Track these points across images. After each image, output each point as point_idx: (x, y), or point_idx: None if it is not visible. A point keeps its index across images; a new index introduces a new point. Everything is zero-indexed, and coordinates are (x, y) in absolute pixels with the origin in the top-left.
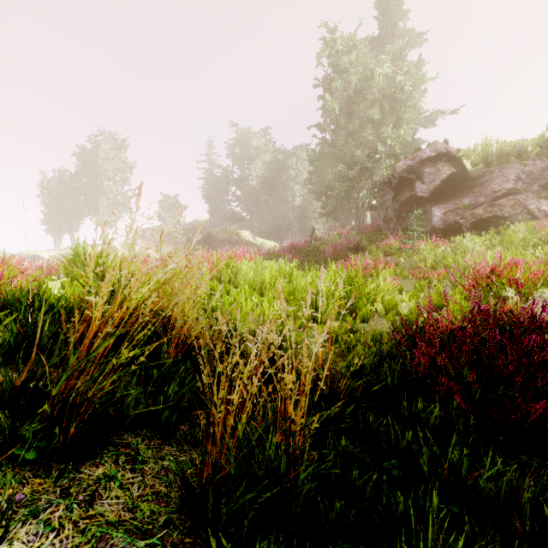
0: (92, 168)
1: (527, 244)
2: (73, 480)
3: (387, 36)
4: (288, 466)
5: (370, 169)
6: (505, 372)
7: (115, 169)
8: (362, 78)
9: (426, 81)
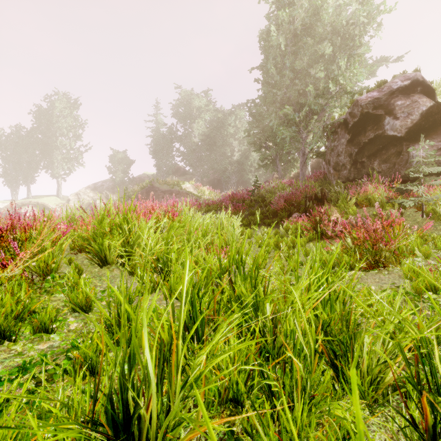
0: (47, 125)
1: None
2: None
3: None
4: None
5: (317, 113)
6: None
7: (68, 126)
8: (309, 13)
9: (385, 10)
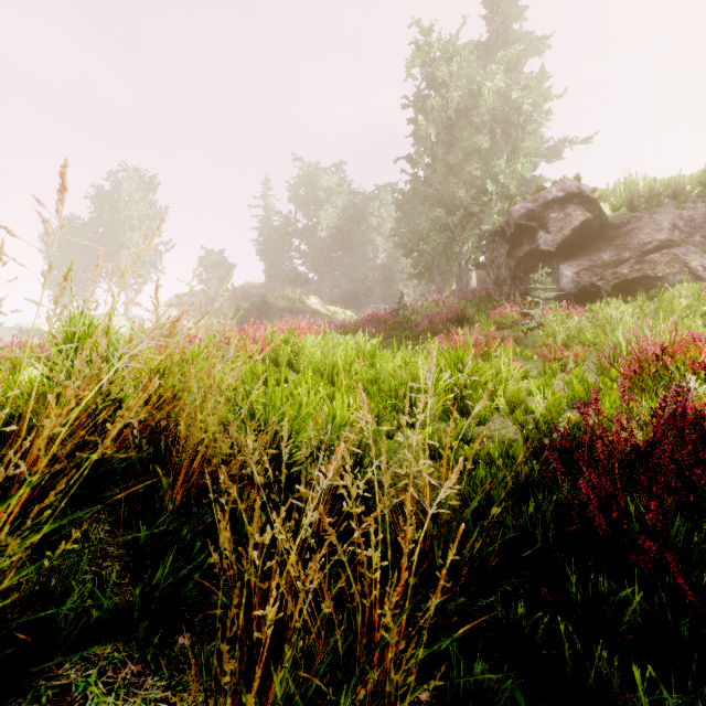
0: (112, 214)
1: (693, 313)
2: None
3: (498, 41)
4: None
5: (476, 214)
6: None
7: (141, 215)
8: (466, 95)
9: (551, 99)
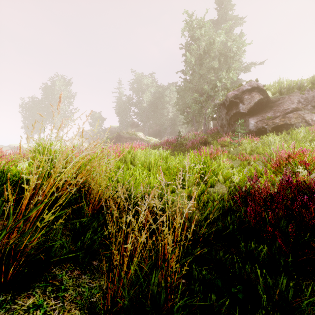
0: (51, 96)
1: (306, 140)
2: (8, 311)
3: (222, 19)
4: (166, 294)
5: (212, 96)
6: (310, 223)
7: (64, 96)
8: (208, 43)
9: (245, 45)
